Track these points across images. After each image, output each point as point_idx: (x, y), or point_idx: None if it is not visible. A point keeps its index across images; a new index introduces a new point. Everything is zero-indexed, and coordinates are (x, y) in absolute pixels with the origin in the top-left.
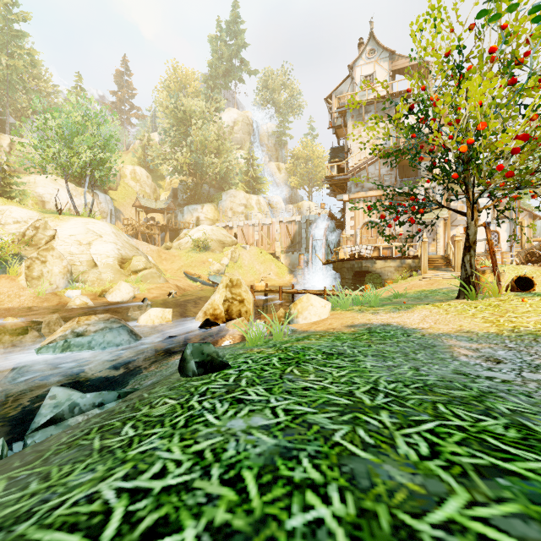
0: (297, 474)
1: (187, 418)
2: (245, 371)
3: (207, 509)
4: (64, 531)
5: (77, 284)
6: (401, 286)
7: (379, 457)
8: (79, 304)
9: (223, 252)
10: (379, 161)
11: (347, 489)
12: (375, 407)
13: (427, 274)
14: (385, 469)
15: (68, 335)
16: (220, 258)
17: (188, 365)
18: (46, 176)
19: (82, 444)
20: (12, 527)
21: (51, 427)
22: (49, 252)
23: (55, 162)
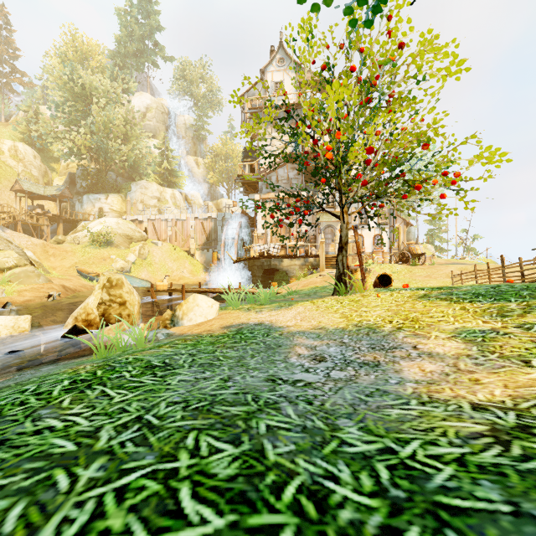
0: None
1: None
2: None
3: None
4: None
5: None
6: (301, 283)
7: None
8: None
9: (130, 248)
10: (287, 165)
11: None
12: (99, 453)
13: (324, 271)
14: None
15: None
16: (125, 254)
17: None
18: None
19: None
20: None
21: None
22: None
23: None
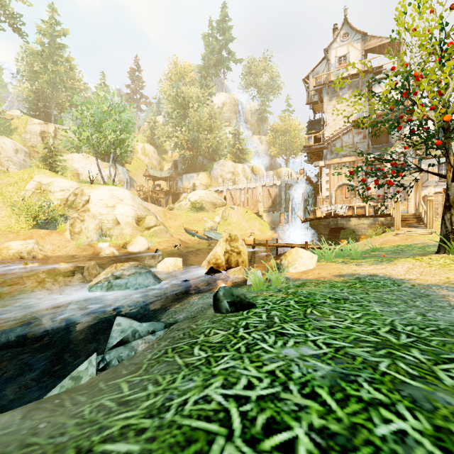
0: (364, 394)
1: (245, 346)
2: (271, 310)
3: (302, 415)
4: (203, 421)
5: (105, 238)
6: (375, 241)
7: (430, 386)
8: (108, 254)
9: (215, 212)
10: (352, 131)
11: (414, 409)
12: (404, 345)
13: (400, 230)
14: (440, 396)
15: (109, 277)
16: (213, 217)
17: (222, 304)
18: (80, 154)
19: (167, 360)
20: (160, 415)
21: (121, 347)
22: (86, 213)
23: (88, 143)
